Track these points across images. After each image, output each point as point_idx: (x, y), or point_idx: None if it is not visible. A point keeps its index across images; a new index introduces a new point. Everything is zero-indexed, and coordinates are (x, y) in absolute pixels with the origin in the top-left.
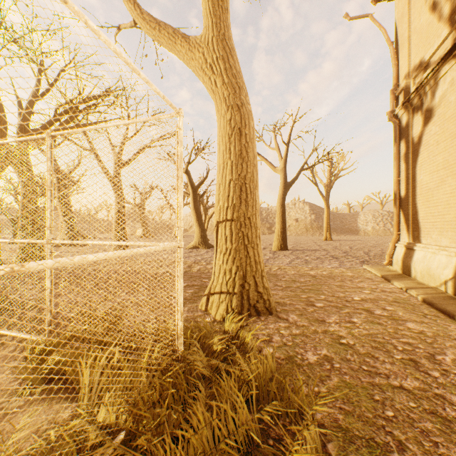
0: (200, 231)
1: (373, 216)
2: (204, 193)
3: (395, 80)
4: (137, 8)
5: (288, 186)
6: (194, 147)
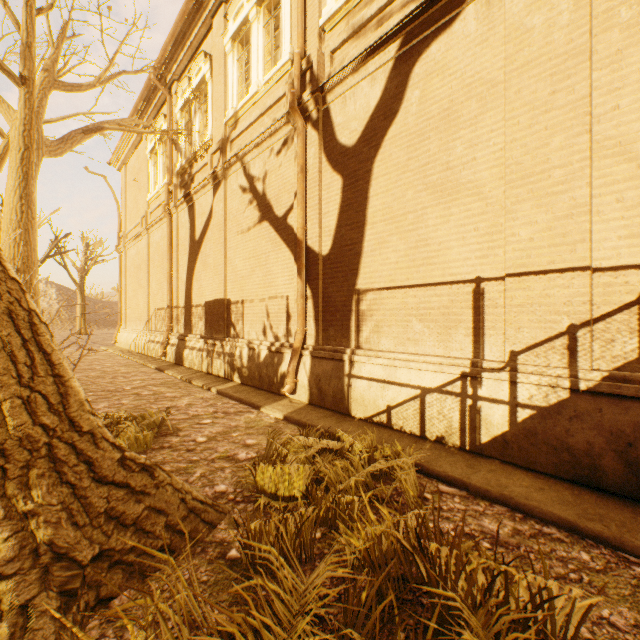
0: None
1: None
2: None
3: (121, 227)
4: None
5: None
6: None
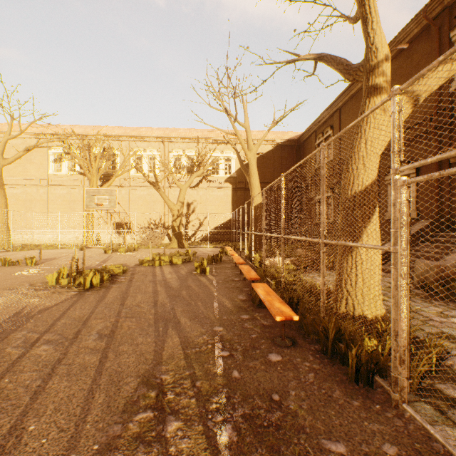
0: None
1: None
2: None
3: None
4: None
5: None
6: None
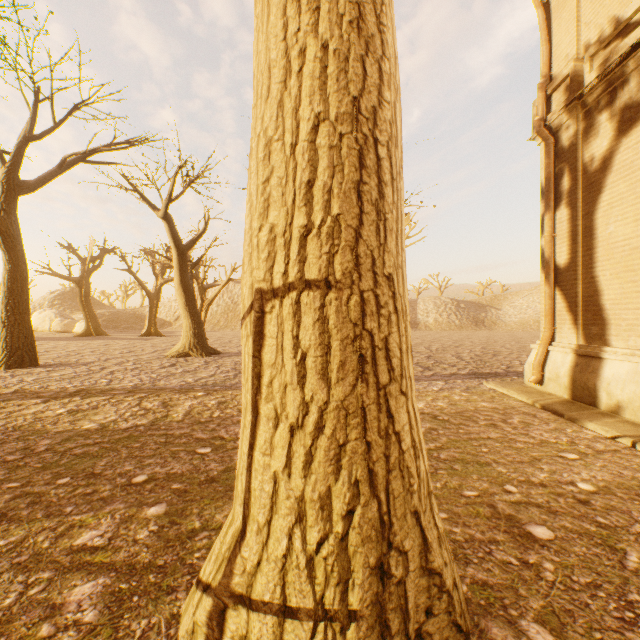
0: (193, 326)
1: (435, 304)
2: (199, 259)
3: (547, 68)
4: None
5: None
6: (181, 167)
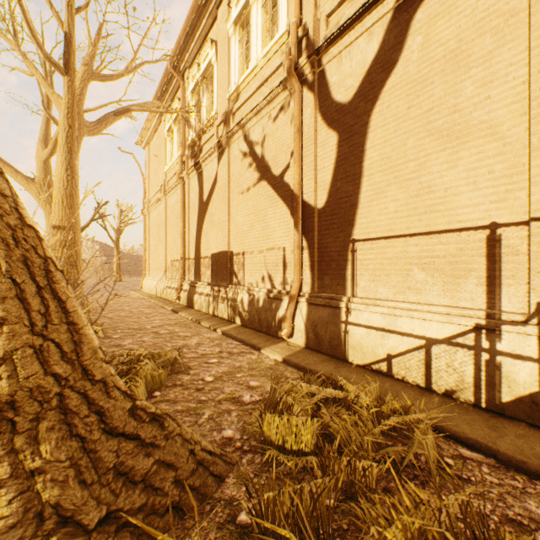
0: None
1: None
2: None
3: (145, 195)
4: None
5: None
6: None
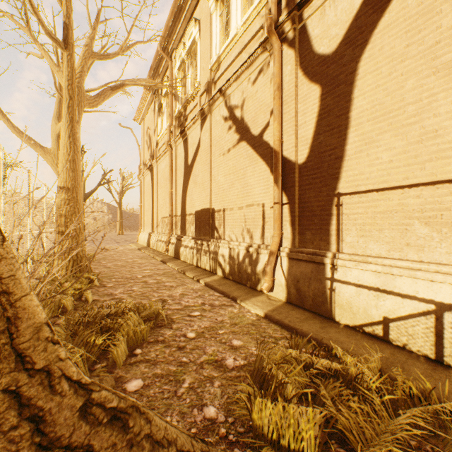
0: None
1: None
2: None
3: (141, 162)
4: (11, 123)
5: (87, 196)
6: None
